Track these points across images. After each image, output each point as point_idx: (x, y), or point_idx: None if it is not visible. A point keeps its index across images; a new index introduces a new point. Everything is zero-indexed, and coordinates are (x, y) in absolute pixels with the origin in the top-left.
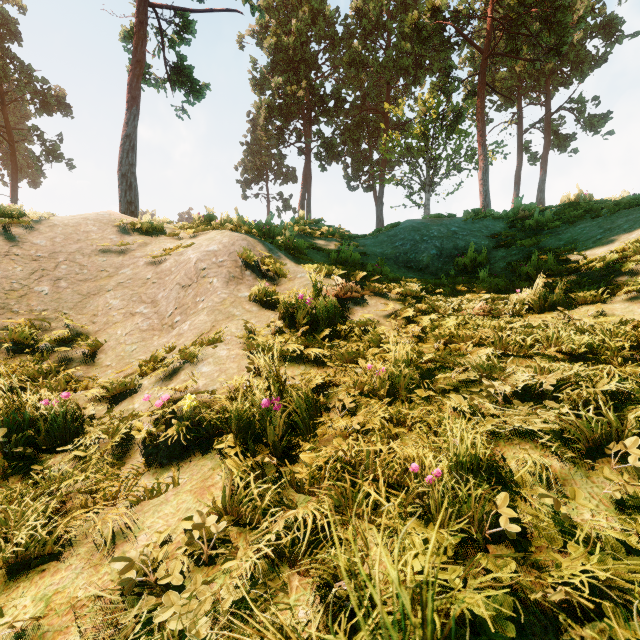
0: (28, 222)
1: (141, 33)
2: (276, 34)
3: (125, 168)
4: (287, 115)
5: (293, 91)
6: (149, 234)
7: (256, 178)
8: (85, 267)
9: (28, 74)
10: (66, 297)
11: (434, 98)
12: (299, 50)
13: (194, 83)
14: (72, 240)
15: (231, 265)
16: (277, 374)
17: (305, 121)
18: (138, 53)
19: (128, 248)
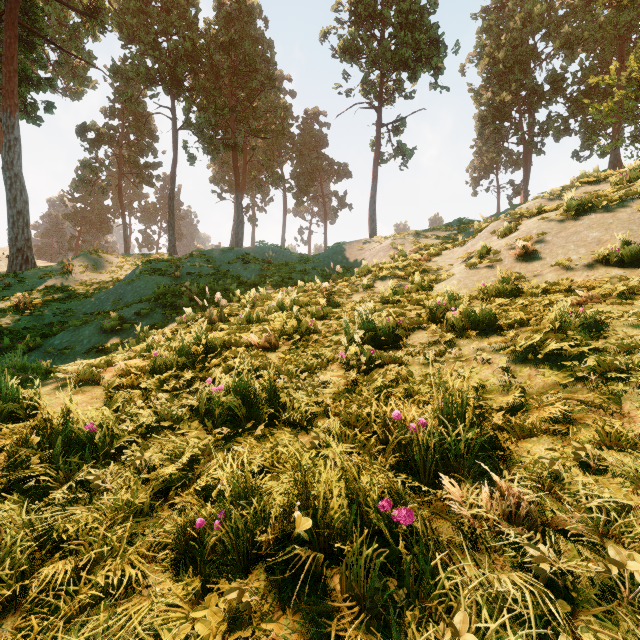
0: (340, 245)
1: (378, 143)
2: (489, 53)
3: (371, 213)
4: (500, 118)
5: (502, 98)
6: (371, 243)
7: (484, 175)
8: (353, 255)
9: (331, 164)
10: (349, 263)
11: (637, 59)
12: (512, 55)
13: (407, 151)
14: (350, 248)
15: (387, 248)
16: (377, 263)
17: (520, 114)
18: (376, 154)
19: (364, 248)
